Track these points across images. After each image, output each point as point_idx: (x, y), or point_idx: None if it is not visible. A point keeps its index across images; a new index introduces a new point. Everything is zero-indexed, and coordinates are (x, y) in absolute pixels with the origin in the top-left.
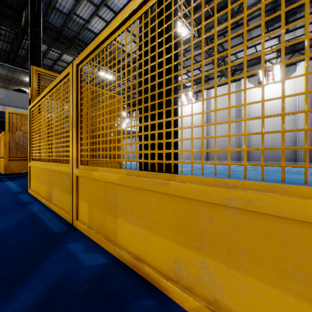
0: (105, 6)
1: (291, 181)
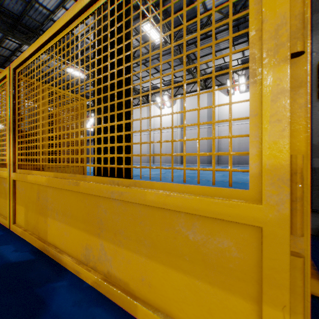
0: None
1: (242, 181)
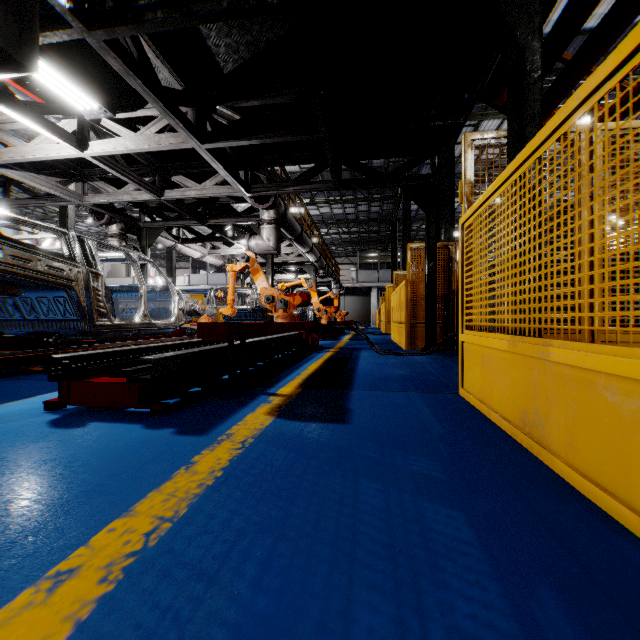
0: None
1: None
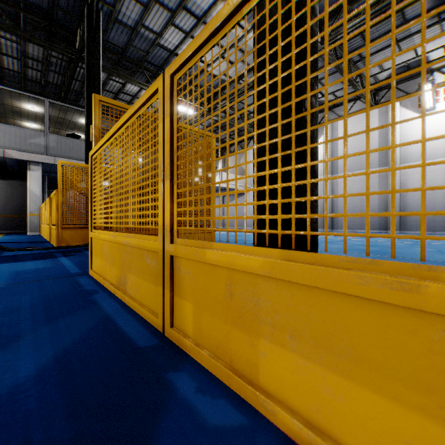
0: (183, 9)
1: None
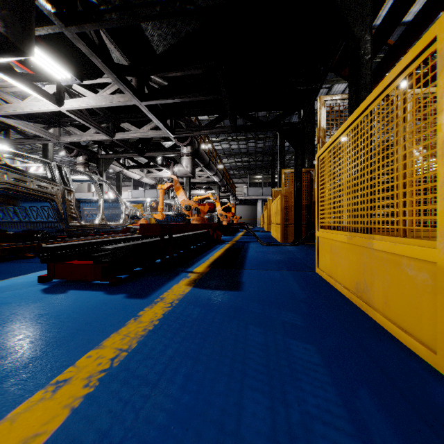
0: None
1: None
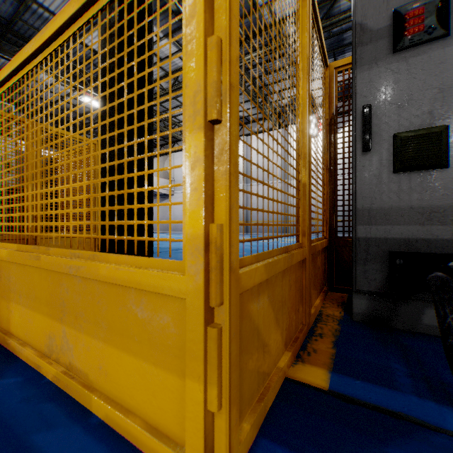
0: None
1: None
